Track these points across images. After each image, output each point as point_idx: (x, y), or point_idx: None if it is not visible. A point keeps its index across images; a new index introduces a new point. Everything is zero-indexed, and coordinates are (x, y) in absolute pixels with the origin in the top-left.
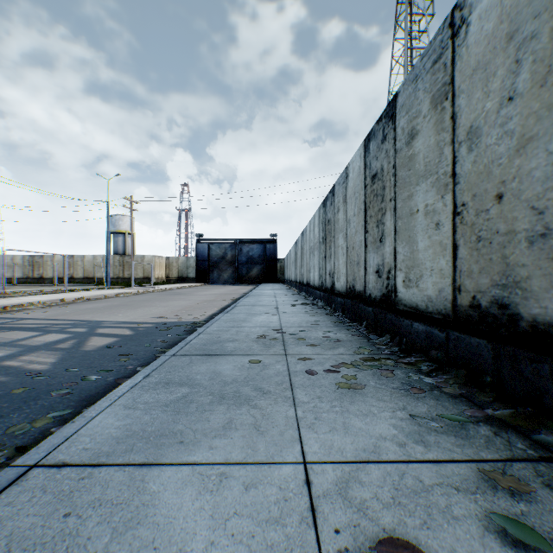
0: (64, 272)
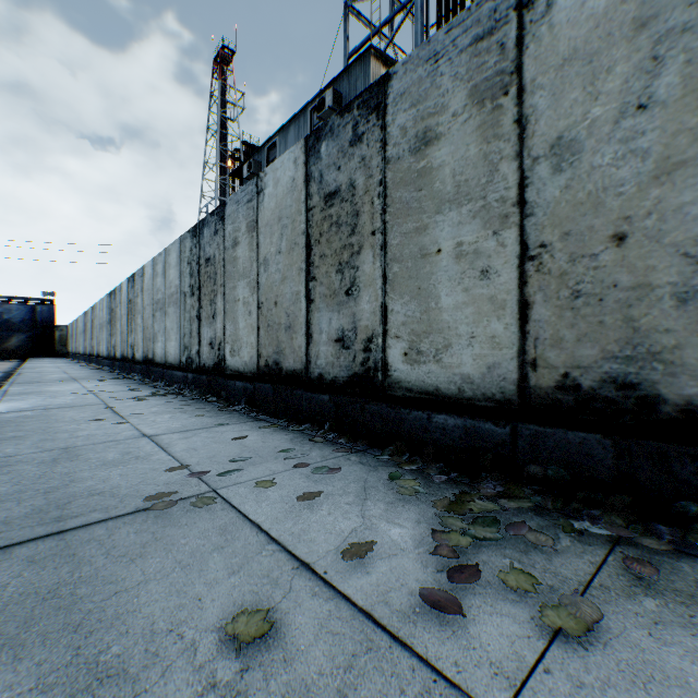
0: None
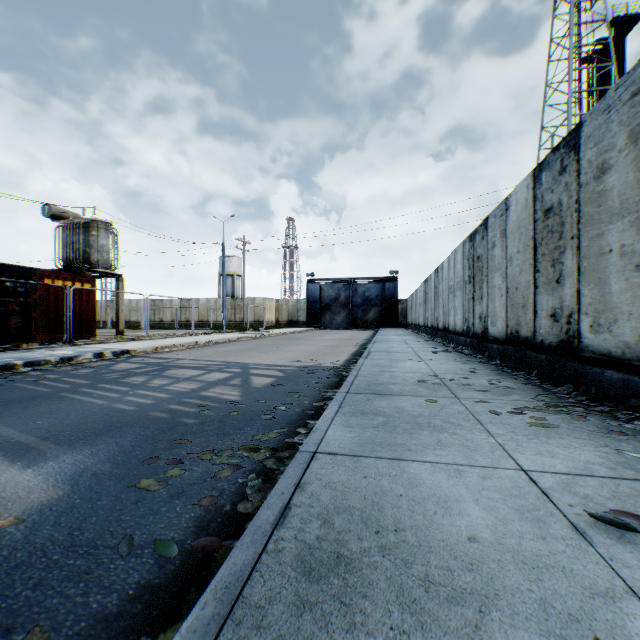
0: (180, 316)
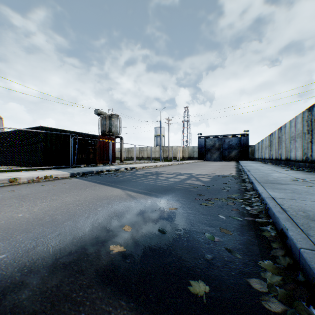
0: (139, 155)
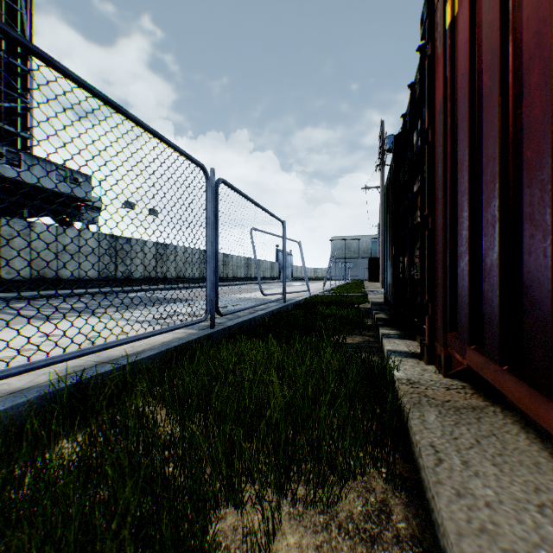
0: None
